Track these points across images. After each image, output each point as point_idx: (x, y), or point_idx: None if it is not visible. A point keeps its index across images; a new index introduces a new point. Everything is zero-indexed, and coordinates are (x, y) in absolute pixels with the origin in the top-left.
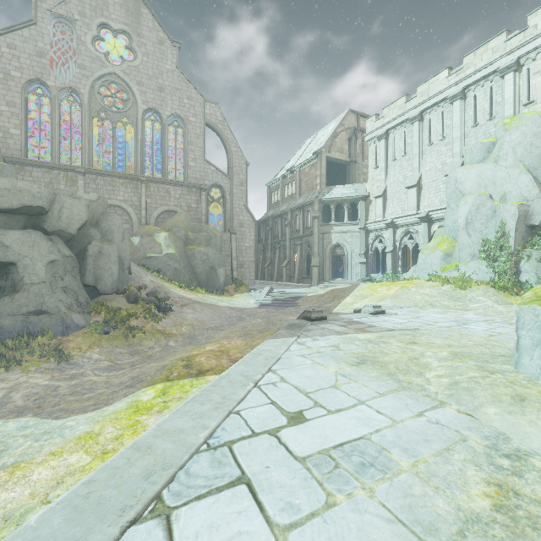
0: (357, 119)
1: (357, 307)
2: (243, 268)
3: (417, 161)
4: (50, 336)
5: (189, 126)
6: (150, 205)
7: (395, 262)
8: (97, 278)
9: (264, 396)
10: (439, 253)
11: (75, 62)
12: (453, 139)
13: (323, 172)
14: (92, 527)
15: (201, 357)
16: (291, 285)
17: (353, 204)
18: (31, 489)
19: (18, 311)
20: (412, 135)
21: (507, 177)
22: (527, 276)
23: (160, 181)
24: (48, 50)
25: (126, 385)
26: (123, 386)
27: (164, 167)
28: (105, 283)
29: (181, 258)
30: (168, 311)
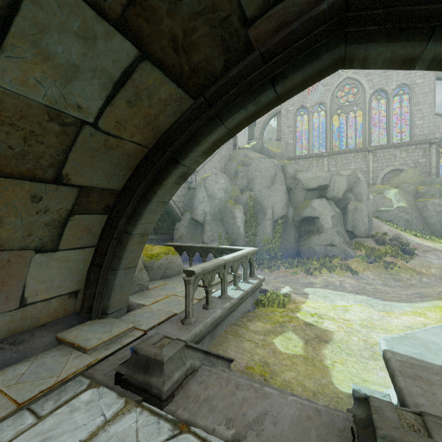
0: None
1: None
2: None
3: None
4: (339, 259)
5: (416, 89)
6: (376, 169)
7: None
8: (354, 226)
9: None
10: None
11: (321, 84)
12: None
13: None
14: None
15: None
16: None
17: None
18: (408, 322)
19: (321, 243)
20: None
21: None
22: None
23: (385, 147)
24: None
25: (414, 296)
26: (413, 296)
27: (389, 134)
28: (359, 230)
29: (412, 210)
30: (412, 254)
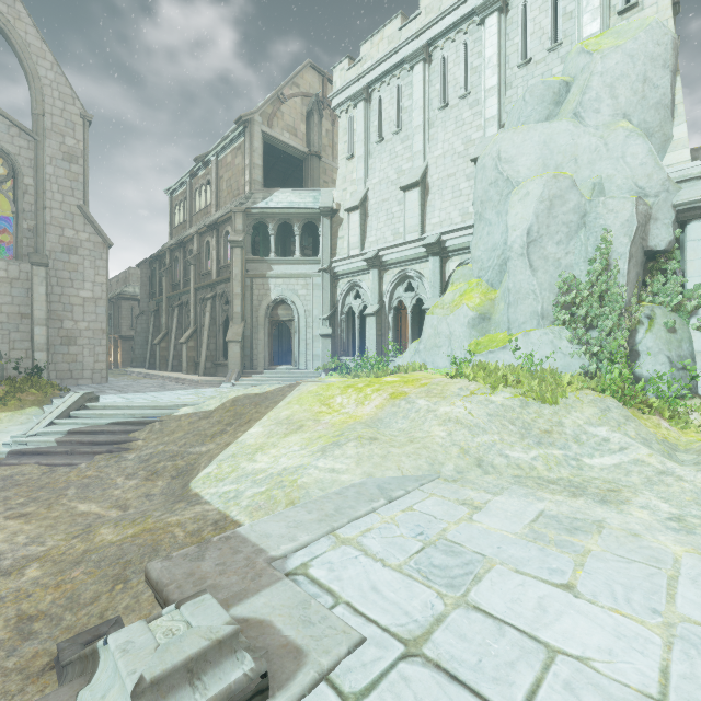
0: (324, 84)
1: (257, 471)
2: (74, 345)
3: (420, 140)
4: None
5: None
6: None
7: (382, 334)
8: None
9: None
10: (467, 312)
11: None
12: (485, 90)
13: (256, 161)
14: None
15: None
16: (186, 380)
17: (316, 233)
18: None
19: None
20: (411, 92)
21: (603, 146)
22: (652, 364)
23: None
24: None
25: None
26: None
27: None
28: None
29: None
30: None
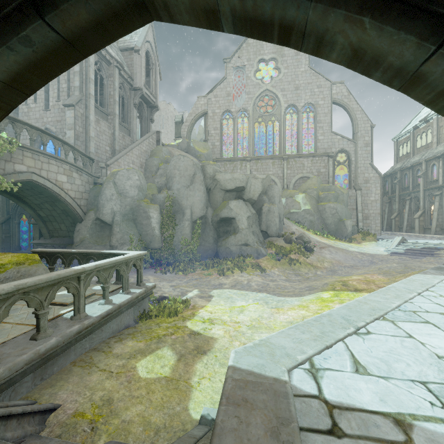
0: None
1: None
2: (368, 220)
3: None
4: (252, 258)
5: (318, 108)
6: (289, 175)
7: None
8: (267, 226)
9: (428, 300)
10: None
11: (245, 92)
12: None
13: None
14: (360, 315)
15: (353, 282)
16: (426, 236)
17: None
18: (292, 317)
19: (237, 243)
20: None
21: None
22: None
23: (296, 156)
24: (232, 91)
25: (305, 289)
26: (304, 289)
27: (299, 145)
28: (271, 230)
29: (314, 212)
30: (312, 251)
